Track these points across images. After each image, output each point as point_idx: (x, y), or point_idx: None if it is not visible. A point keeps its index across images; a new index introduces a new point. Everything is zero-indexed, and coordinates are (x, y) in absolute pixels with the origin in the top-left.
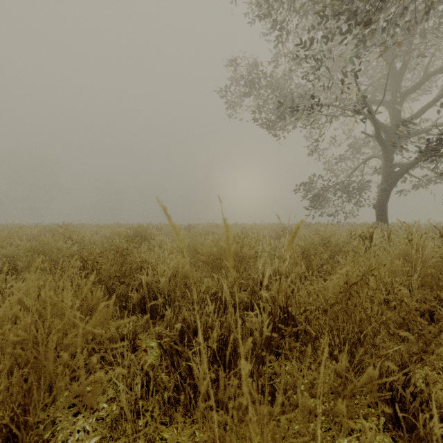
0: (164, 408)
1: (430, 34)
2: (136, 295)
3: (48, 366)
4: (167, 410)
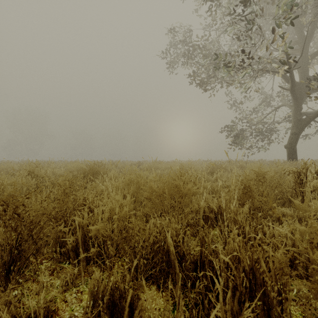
0: None
1: None
2: (71, 239)
3: None
4: None
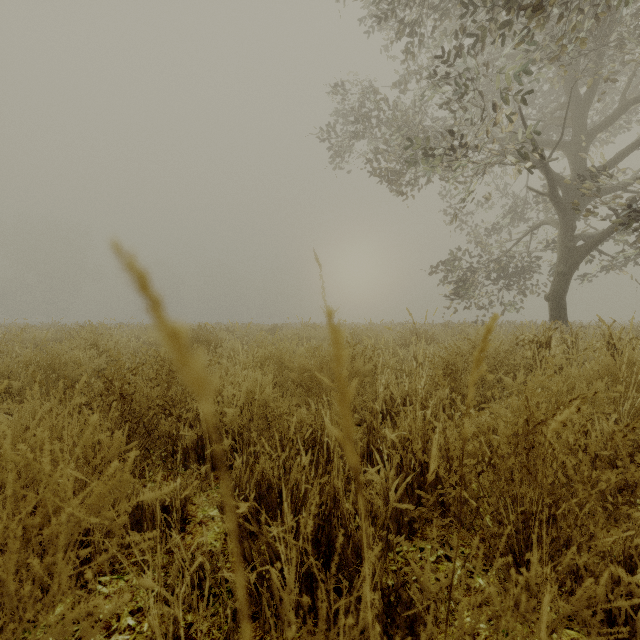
0: (226, 631)
1: (632, 41)
2: (190, 434)
3: (6, 583)
4: (231, 632)
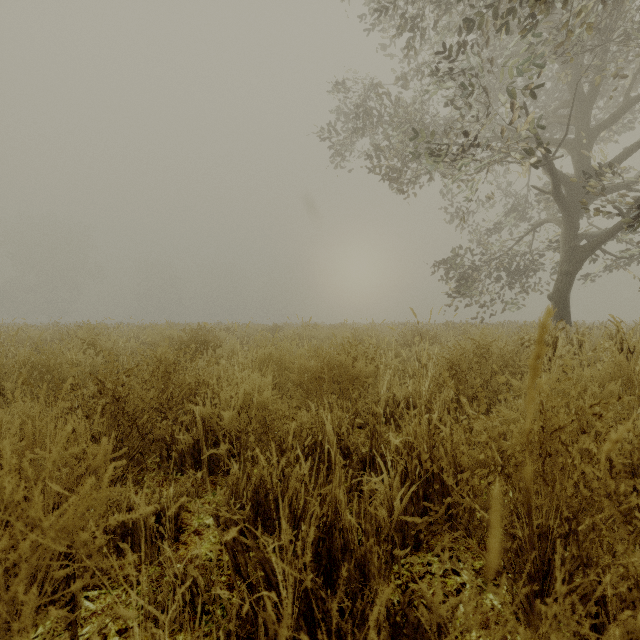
0: None
1: (637, 37)
2: (187, 438)
3: None
4: None
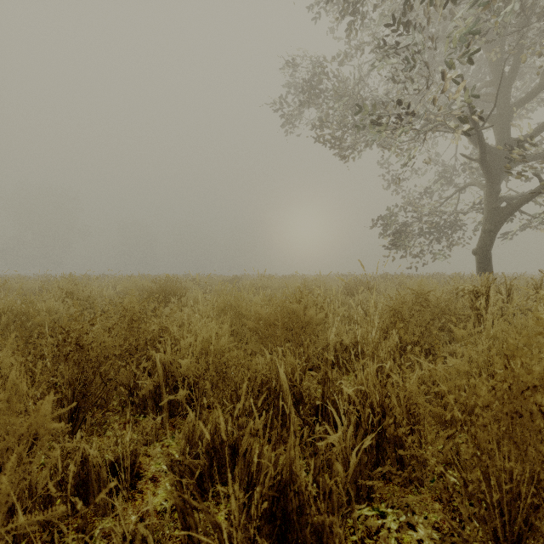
0: None
1: None
2: (148, 382)
3: None
4: None
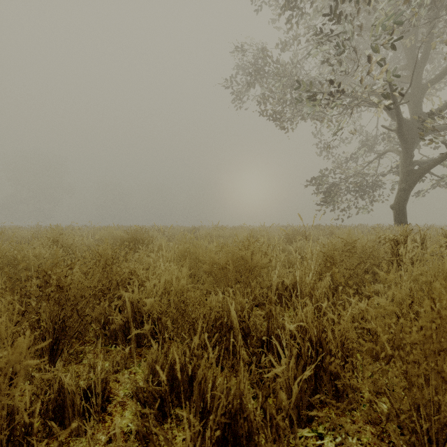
0: None
1: None
2: (119, 318)
3: None
4: None
